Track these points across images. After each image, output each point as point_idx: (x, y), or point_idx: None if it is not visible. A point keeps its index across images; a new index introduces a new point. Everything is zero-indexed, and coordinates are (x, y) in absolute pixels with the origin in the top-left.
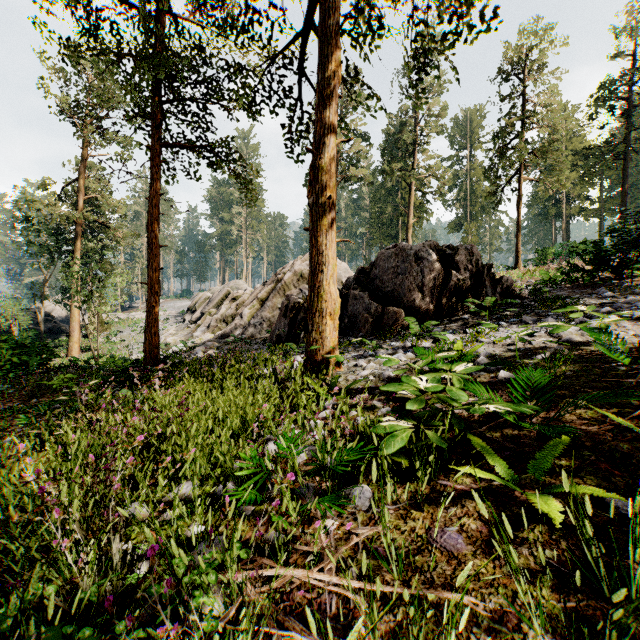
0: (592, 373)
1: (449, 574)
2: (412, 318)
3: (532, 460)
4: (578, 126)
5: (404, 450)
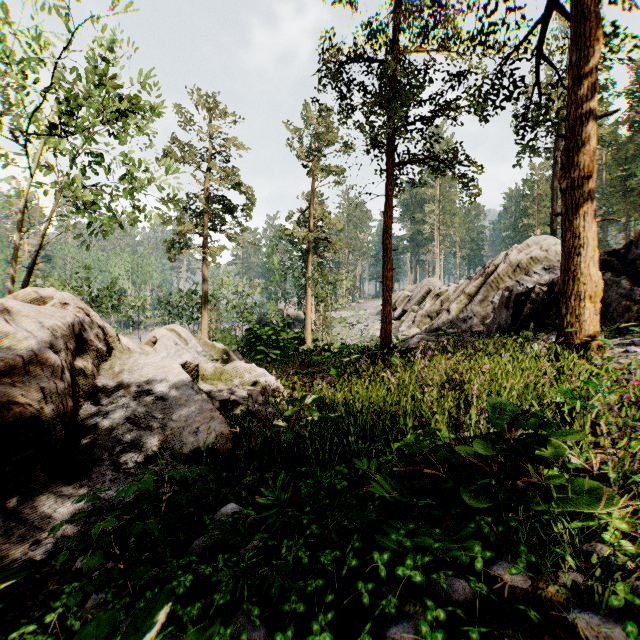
0: None
1: None
2: None
3: None
4: None
5: None
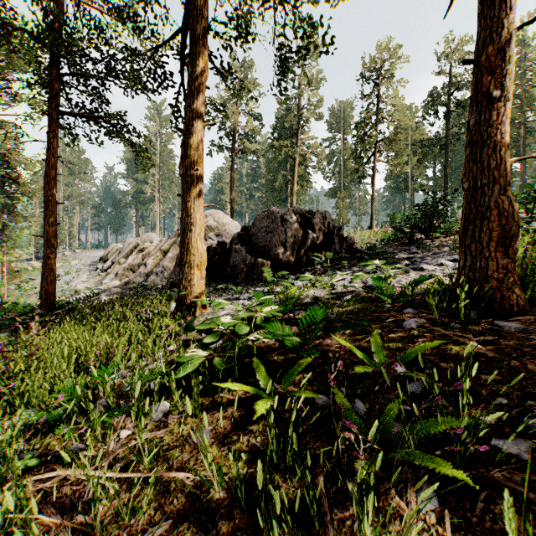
0: (369, 310)
1: (185, 460)
2: (268, 268)
3: (286, 375)
4: (413, 123)
5: (208, 373)
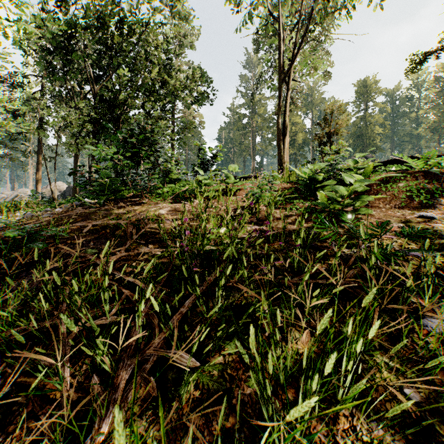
0: None
1: None
2: None
3: None
4: None
5: None
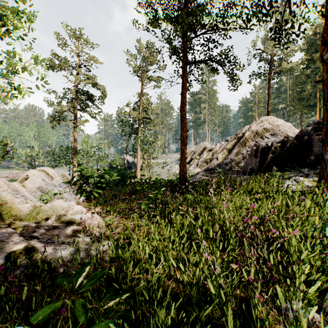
0: None
1: None
2: None
3: None
4: None
5: None
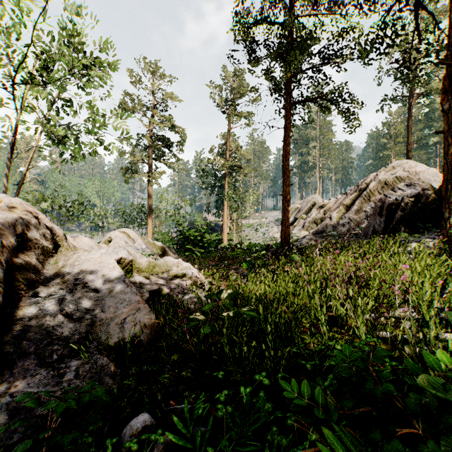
0: None
1: None
2: None
3: None
4: None
5: None
